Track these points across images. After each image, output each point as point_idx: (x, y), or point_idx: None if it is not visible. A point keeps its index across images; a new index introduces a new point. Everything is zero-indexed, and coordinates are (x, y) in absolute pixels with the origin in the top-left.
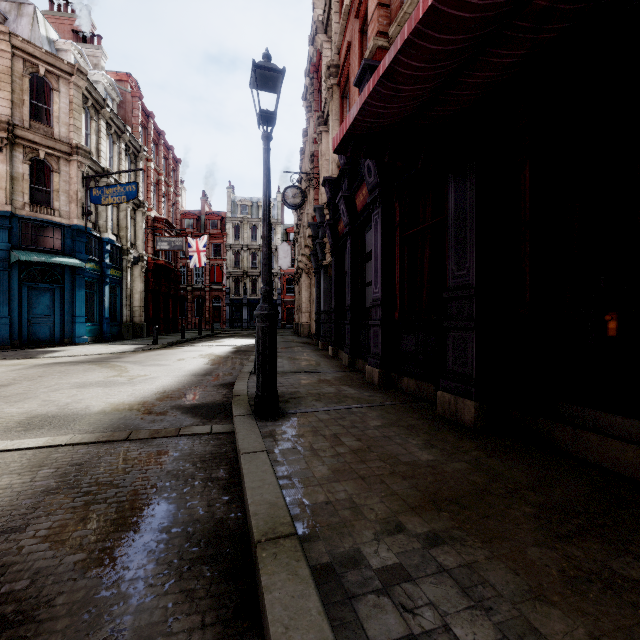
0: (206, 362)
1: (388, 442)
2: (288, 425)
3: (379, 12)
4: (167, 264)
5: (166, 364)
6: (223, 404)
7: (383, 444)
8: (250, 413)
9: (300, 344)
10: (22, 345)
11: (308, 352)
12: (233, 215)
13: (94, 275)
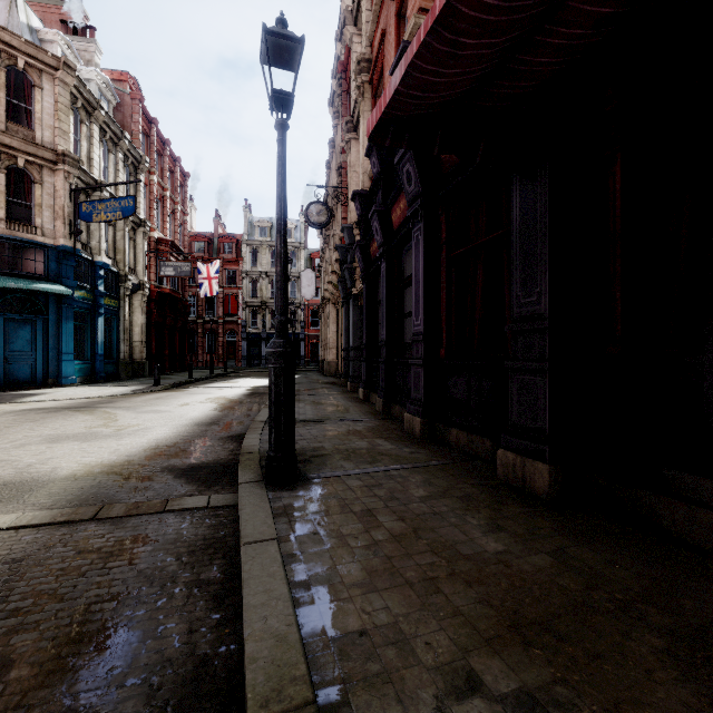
0: (214, 407)
1: (440, 522)
2: (308, 496)
3: None
4: (173, 293)
5: (165, 410)
6: (228, 464)
7: (434, 525)
8: (260, 479)
9: (326, 385)
10: None
11: (335, 395)
12: (250, 238)
13: (85, 305)
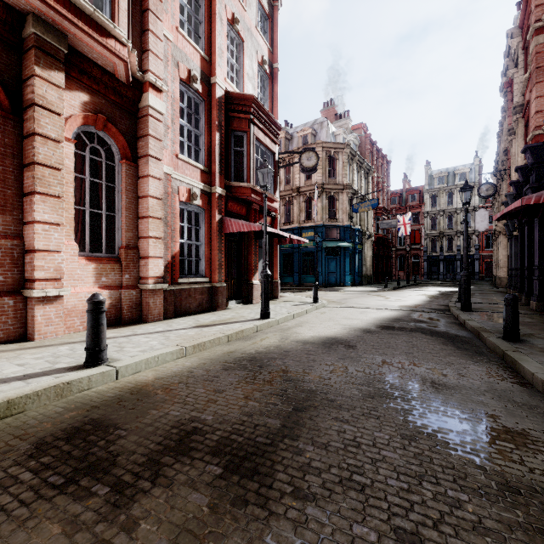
0: (425, 297)
1: None
2: (475, 313)
3: (536, 116)
4: (383, 236)
5: (404, 296)
6: (444, 309)
7: None
8: (459, 309)
9: (494, 292)
10: (325, 285)
11: (498, 296)
12: (430, 187)
13: (351, 249)
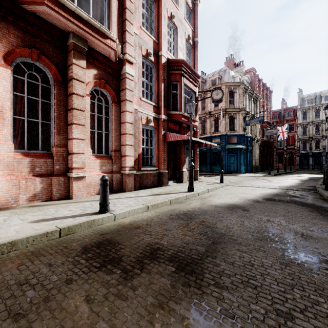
0: (298, 181)
1: None
2: None
3: None
4: (267, 140)
5: (282, 180)
6: (312, 189)
7: None
8: (323, 189)
9: None
10: (227, 172)
11: None
12: (301, 106)
13: (245, 149)
